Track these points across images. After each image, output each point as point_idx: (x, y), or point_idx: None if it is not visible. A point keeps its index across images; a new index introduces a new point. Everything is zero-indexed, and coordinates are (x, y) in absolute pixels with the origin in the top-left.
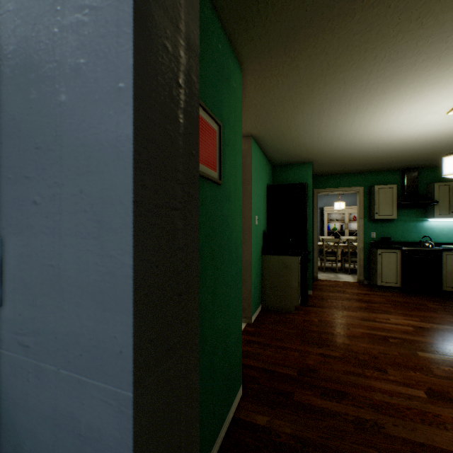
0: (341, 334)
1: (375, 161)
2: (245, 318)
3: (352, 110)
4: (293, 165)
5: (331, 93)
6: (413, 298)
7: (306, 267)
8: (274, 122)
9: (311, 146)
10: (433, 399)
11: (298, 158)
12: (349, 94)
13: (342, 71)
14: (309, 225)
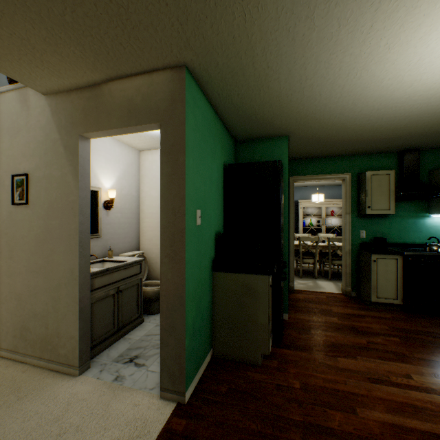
0: (346, 432)
1: (372, 135)
2: (174, 394)
3: None
4: (262, 139)
5: None
6: (422, 322)
7: (281, 287)
8: (218, 19)
9: (289, 101)
10: None
11: (269, 128)
12: None
13: None
14: (284, 223)
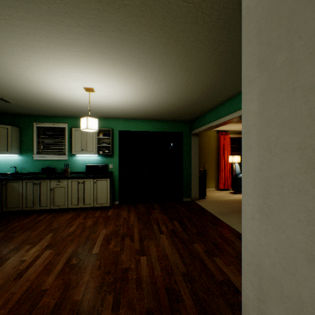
0: (61, 295)
1: None
2: None
3: (98, 50)
4: None
5: (138, 40)
6: None
7: None
8: None
9: None
10: (146, 254)
11: None
12: (131, 50)
13: (166, 47)
14: None
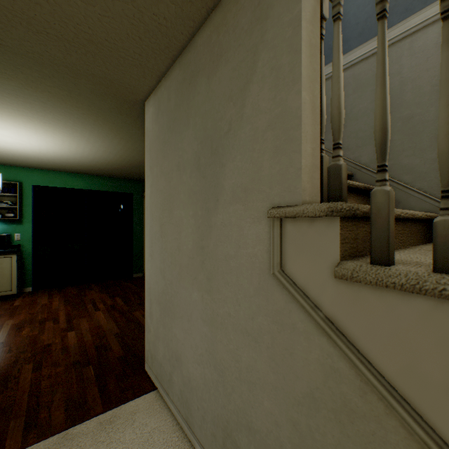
0: None
1: None
2: None
3: (12, 107)
4: None
5: (64, 111)
6: None
7: None
8: (1, 62)
9: None
10: (76, 329)
11: None
12: (56, 115)
13: (96, 121)
14: None
